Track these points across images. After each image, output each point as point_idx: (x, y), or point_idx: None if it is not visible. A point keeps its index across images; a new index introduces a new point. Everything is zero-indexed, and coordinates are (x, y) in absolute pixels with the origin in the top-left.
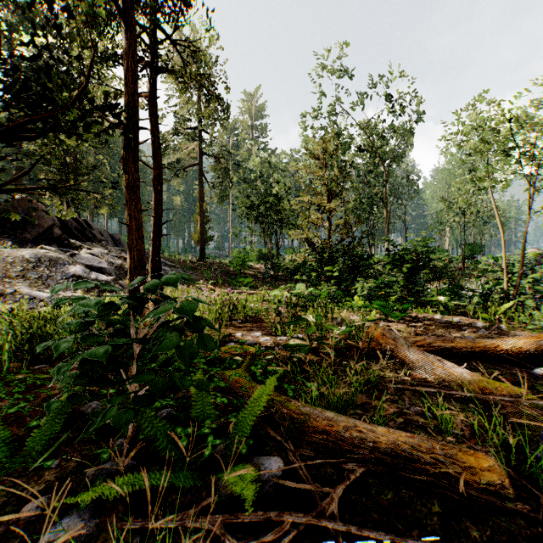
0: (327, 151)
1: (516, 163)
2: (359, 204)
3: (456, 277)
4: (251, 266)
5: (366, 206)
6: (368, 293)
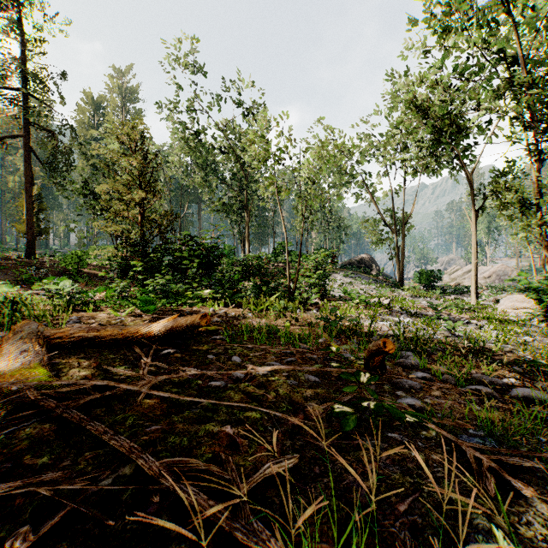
0: (131, 137)
1: (346, 182)
2: (223, 204)
3: (275, 274)
4: (103, 266)
5: (234, 208)
6: (158, 290)
